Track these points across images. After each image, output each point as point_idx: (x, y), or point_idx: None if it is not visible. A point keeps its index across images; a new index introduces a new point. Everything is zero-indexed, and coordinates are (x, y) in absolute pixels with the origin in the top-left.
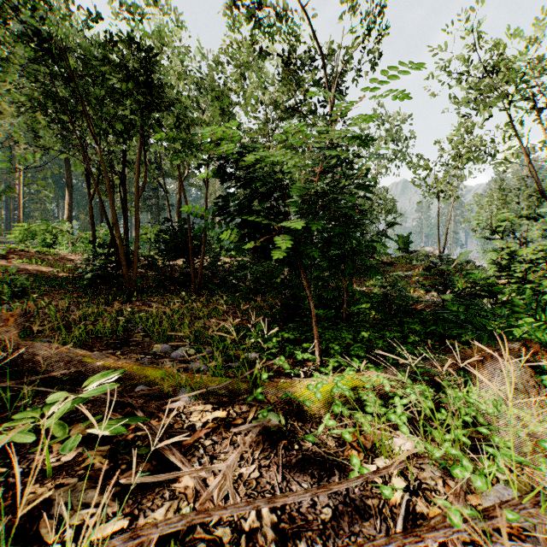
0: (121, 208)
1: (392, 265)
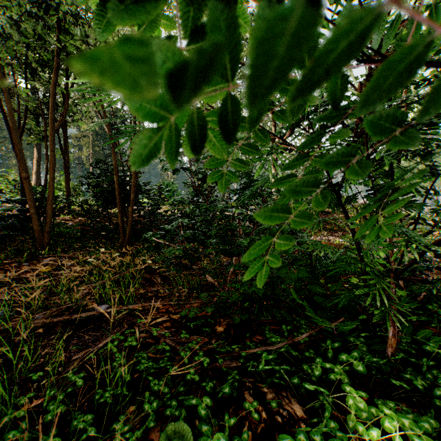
0: (61, 155)
1: (330, 213)
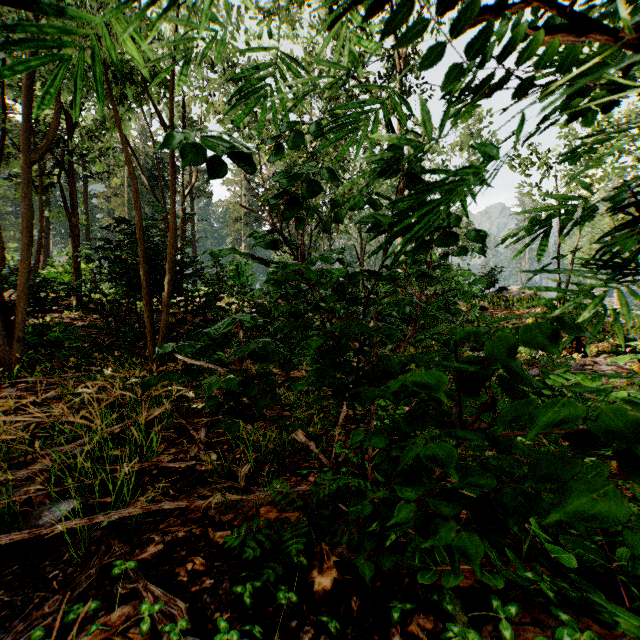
0: (67, 216)
1: (486, 309)
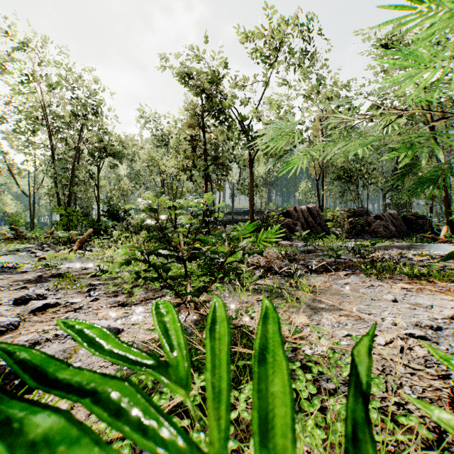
0: None
1: None
